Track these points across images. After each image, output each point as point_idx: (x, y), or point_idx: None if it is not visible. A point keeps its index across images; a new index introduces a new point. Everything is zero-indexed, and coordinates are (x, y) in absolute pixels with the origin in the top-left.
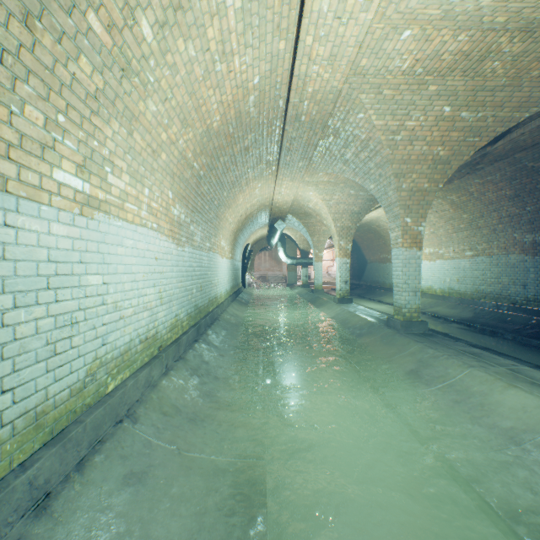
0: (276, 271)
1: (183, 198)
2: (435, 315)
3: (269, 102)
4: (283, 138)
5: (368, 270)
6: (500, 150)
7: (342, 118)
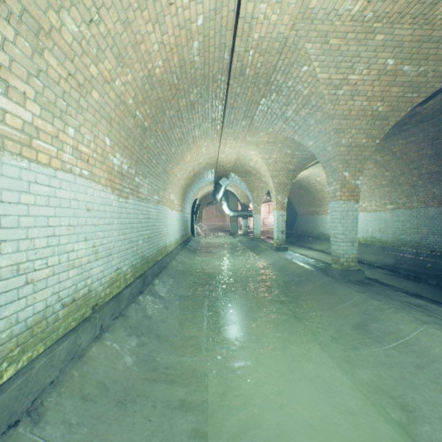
0: (220, 222)
1: (125, 148)
2: (361, 261)
3: (214, 51)
4: (228, 94)
5: (298, 221)
6: (429, 110)
7: (286, 72)
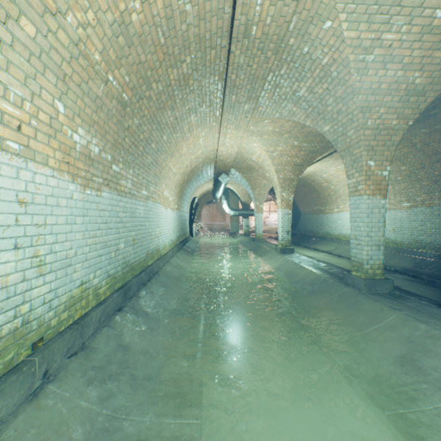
0: (220, 221)
1: (94, 123)
2: None
3: None
4: (229, 67)
5: (302, 220)
6: None
7: (302, 33)
